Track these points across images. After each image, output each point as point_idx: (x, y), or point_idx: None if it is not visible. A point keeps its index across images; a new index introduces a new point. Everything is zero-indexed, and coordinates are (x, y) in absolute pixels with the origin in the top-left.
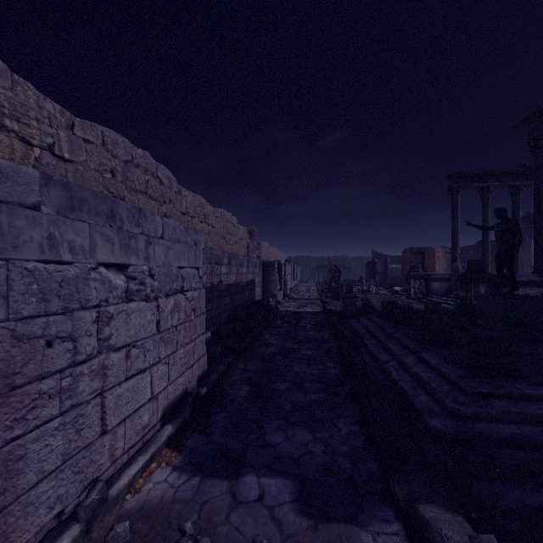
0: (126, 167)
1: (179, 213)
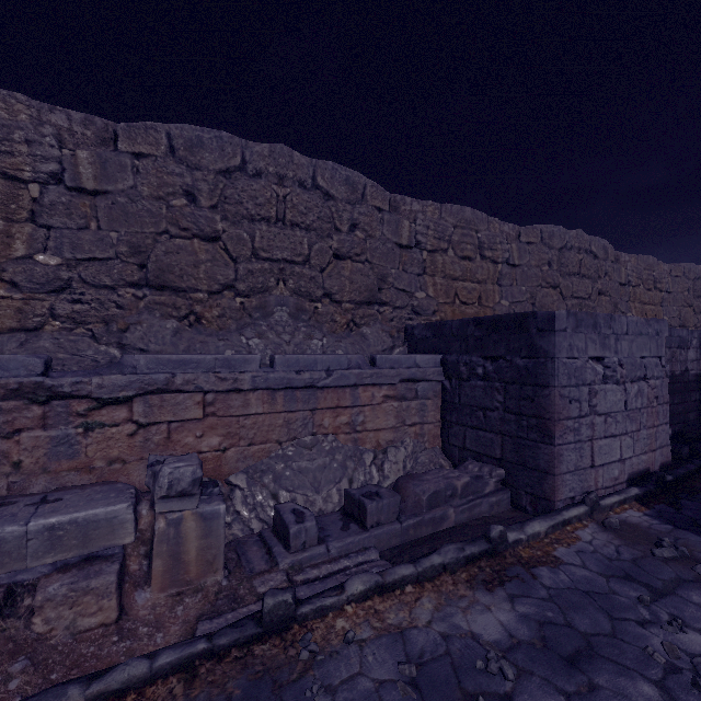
0: (560, 254)
1: (616, 285)
